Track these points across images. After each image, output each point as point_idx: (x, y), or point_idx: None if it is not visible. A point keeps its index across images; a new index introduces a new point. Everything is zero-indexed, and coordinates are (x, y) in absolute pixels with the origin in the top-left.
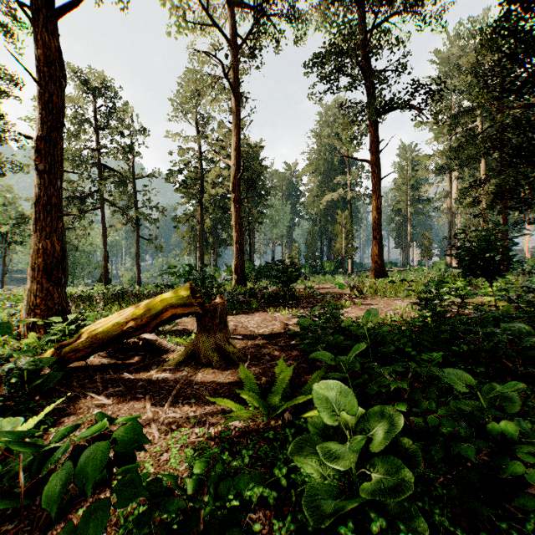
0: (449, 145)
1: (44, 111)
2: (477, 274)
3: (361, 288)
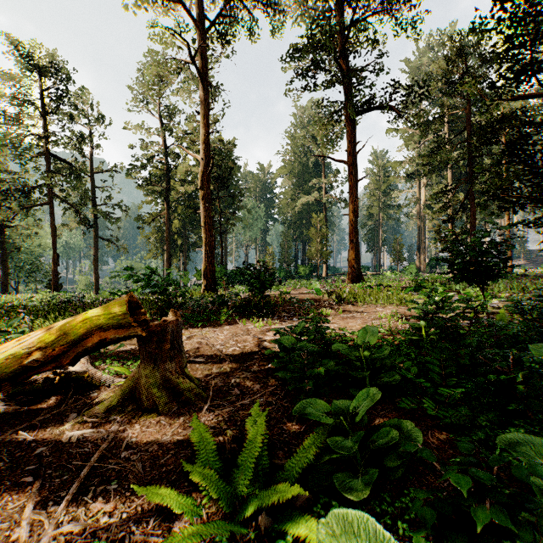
0: (418, 153)
1: None
2: (470, 280)
3: (340, 294)
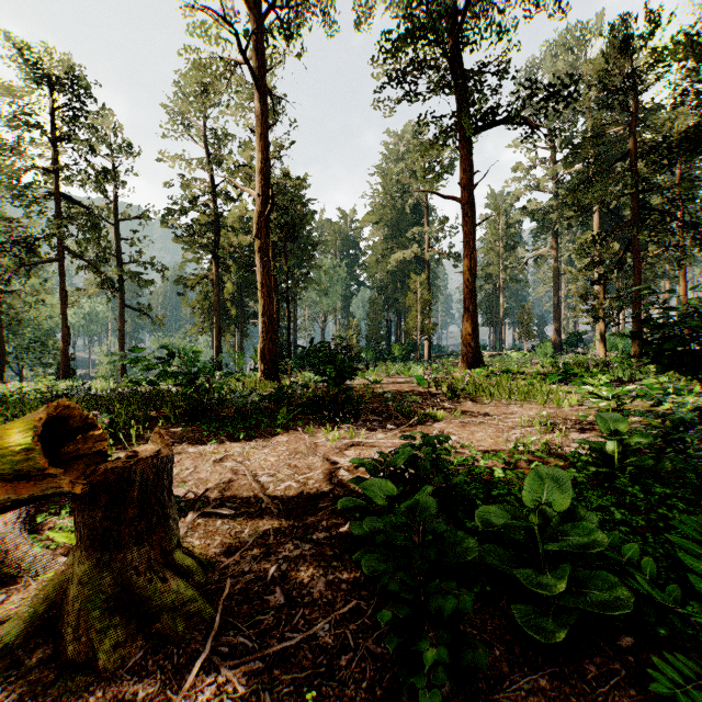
0: (553, 192)
1: None
2: (685, 368)
3: (455, 386)
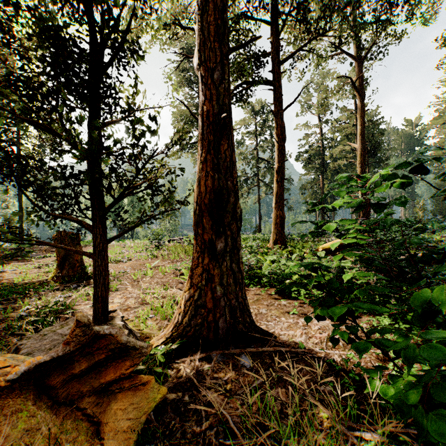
0: None
1: (279, 155)
2: None
3: None
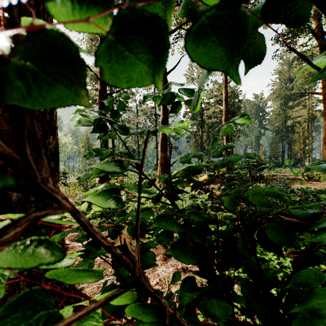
0: None
1: (163, 109)
2: None
3: (309, 175)
